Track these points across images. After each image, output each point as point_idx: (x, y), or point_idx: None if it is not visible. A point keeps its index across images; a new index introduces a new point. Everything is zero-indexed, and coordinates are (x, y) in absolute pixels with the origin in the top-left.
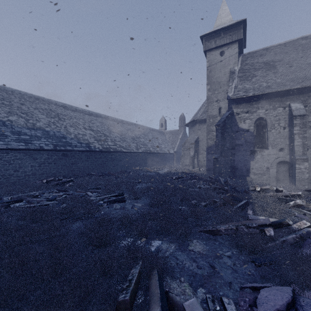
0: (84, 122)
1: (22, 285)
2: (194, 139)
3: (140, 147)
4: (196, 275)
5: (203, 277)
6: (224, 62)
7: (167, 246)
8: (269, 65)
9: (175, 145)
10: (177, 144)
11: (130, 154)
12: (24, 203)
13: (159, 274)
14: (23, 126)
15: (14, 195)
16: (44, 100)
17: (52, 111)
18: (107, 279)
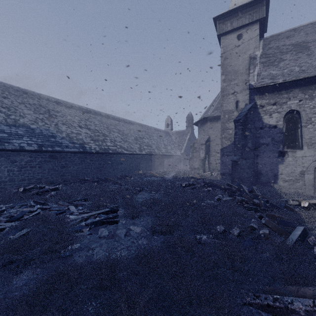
0: (80, 120)
1: None
2: (204, 139)
3: (144, 148)
4: None
5: None
6: (242, 47)
7: None
8: (300, 47)
9: (182, 147)
10: (184, 145)
11: (132, 156)
12: None
13: None
14: (1, 122)
15: None
16: (34, 94)
17: (42, 106)
18: None
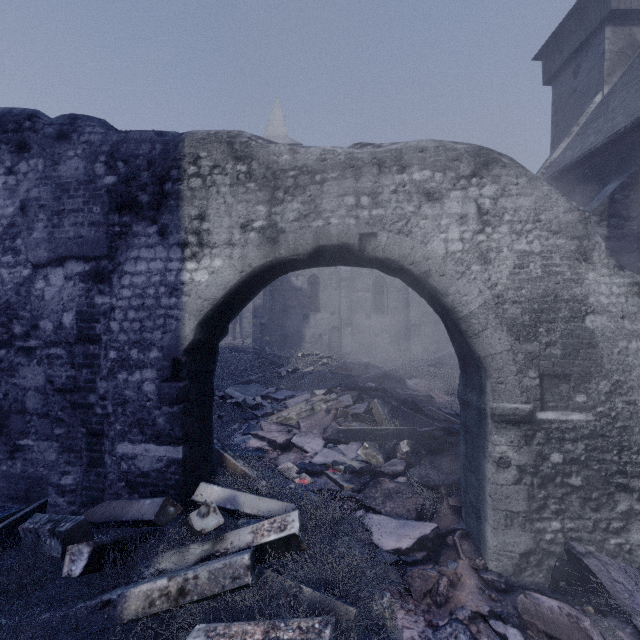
0: None
1: None
2: None
3: None
4: None
5: None
6: None
7: None
8: None
9: None
10: None
11: None
12: None
13: None
14: None
15: None
16: None
17: None
18: None
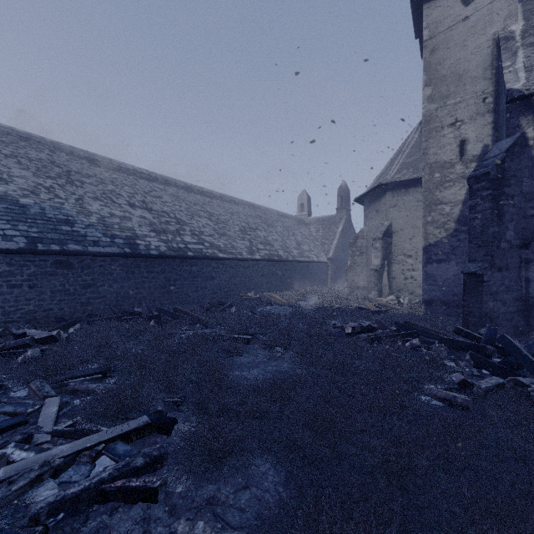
0: (132, 193)
1: None
2: (380, 229)
3: (258, 249)
4: None
5: None
6: (474, 21)
7: None
8: None
9: (329, 246)
10: (333, 243)
11: (235, 263)
12: None
13: None
14: None
15: None
16: (43, 143)
17: (55, 164)
18: None
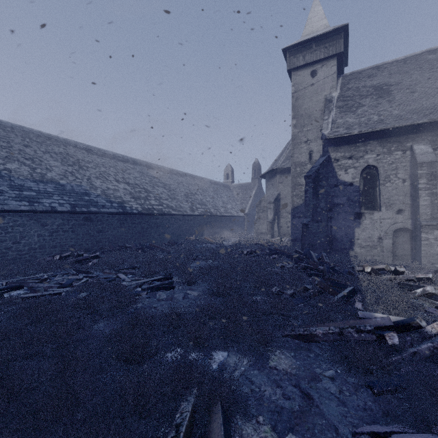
0: (116, 172)
1: (2, 434)
2: (273, 197)
3: (197, 208)
4: (282, 411)
5: (293, 414)
6: (316, 87)
7: (237, 360)
8: (381, 91)
9: (246, 205)
10: (248, 203)
11: (182, 217)
12: (25, 291)
13: (224, 412)
14: (27, 177)
15: (12, 279)
16: (58, 140)
17: (69, 155)
18: (141, 419)
